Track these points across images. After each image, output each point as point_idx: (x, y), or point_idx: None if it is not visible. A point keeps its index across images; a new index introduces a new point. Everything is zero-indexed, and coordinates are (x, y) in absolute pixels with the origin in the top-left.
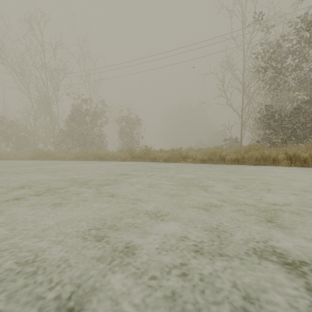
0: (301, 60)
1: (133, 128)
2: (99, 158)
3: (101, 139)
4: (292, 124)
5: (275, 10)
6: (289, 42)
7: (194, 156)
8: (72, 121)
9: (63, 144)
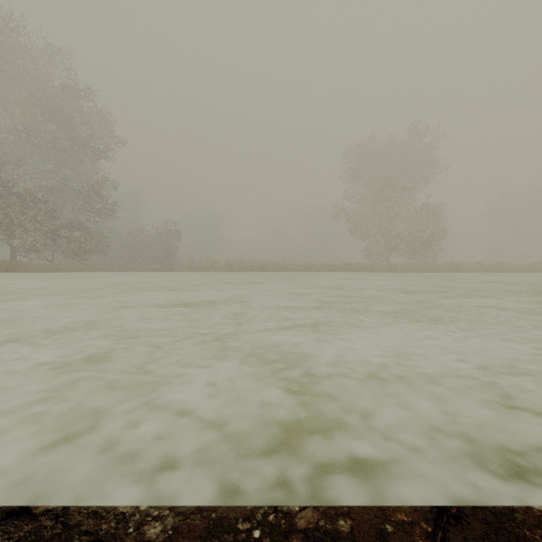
0: None
1: None
2: None
3: None
4: None
5: None
6: None
7: None
8: None
9: None
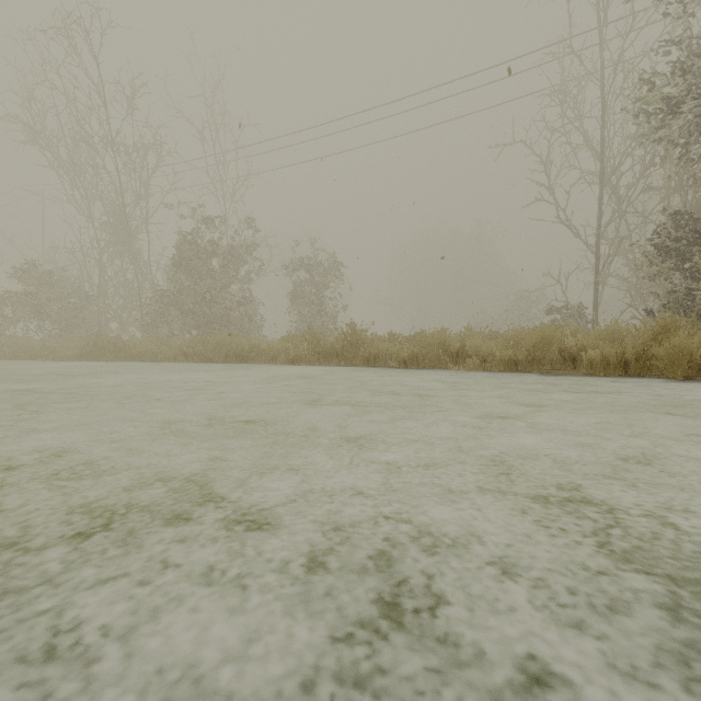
0: None
1: (322, 285)
2: (236, 356)
3: (248, 311)
4: None
5: None
6: None
7: (485, 351)
8: (180, 269)
9: (160, 322)
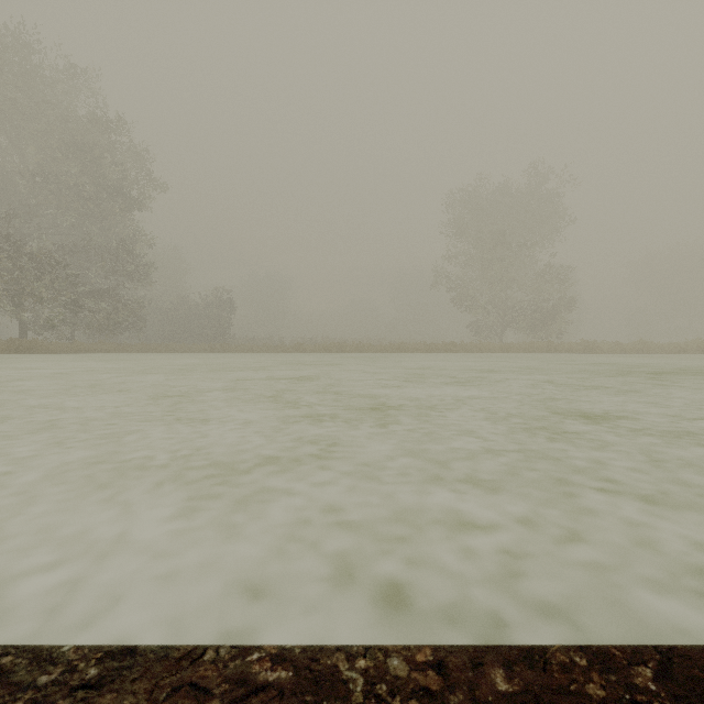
0: None
1: None
2: None
3: None
4: None
5: None
6: None
7: None
8: None
9: None
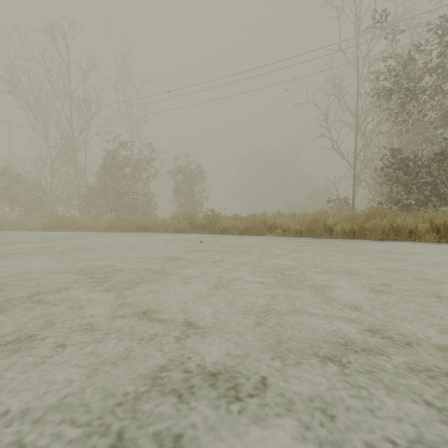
0: (446, 81)
1: (194, 184)
2: (144, 228)
3: (148, 200)
4: (432, 177)
5: (404, 8)
6: (428, 54)
7: (285, 225)
8: (105, 174)
9: (92, 207)
